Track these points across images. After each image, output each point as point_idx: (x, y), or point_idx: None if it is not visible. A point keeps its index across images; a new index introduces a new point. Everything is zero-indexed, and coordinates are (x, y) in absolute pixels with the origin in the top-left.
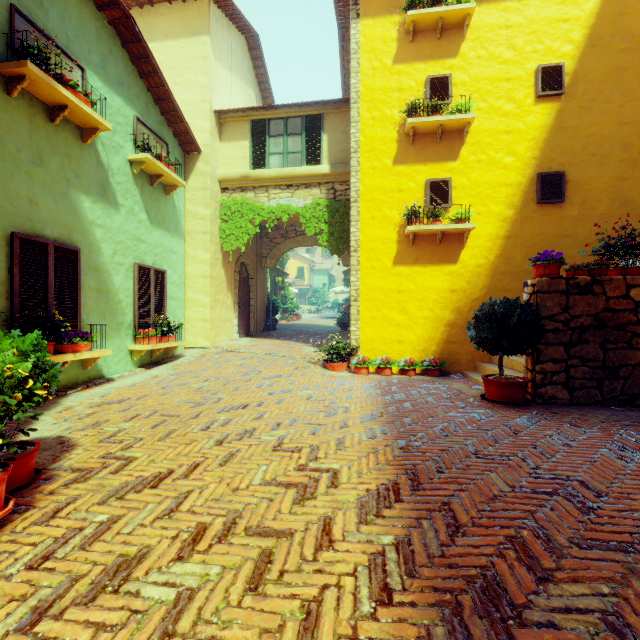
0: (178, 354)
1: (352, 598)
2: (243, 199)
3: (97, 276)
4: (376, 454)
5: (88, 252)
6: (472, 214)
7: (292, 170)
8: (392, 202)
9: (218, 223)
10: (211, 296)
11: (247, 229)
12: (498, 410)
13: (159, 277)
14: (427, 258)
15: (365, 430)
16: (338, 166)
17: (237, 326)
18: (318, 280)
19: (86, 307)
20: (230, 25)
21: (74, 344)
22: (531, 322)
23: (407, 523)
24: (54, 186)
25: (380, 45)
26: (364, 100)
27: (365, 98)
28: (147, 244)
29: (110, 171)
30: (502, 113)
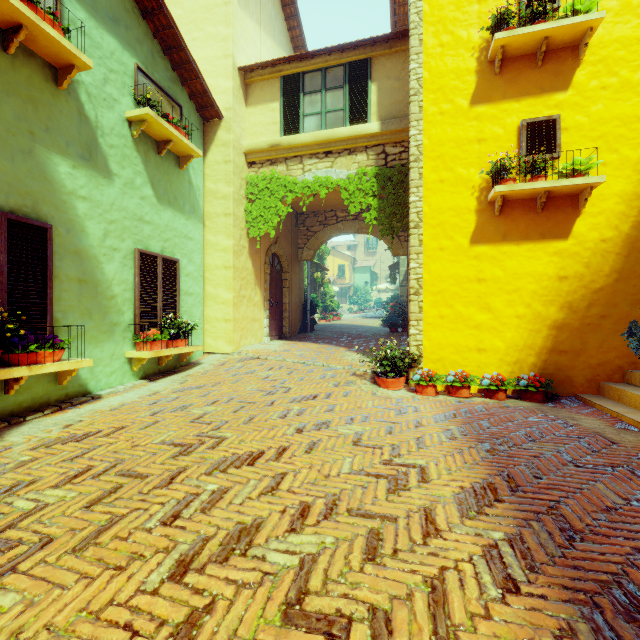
0: (195, 361)
1: None
2: (272, 173)
3: (79, 263)
4: None
5: (65, 231)
6: (597, 163)
7: (332, 132)
8: (469, 157)
9: (243, 204)
10: (234, 291)
11: (277, 209)
12: None
13: (169, 267)
14: (521, 232)
15: (480, 549)
16: (391, 122)
17: (267, 327)
18: (360, 278)
19: (62, 303)
20: None
21: (32, 353)
22: None
23: None
24: (10, 139)
25: None
26: (428, 22)
27: (430, 19)
28: (153, 226)
29: (99, 129)
30: None
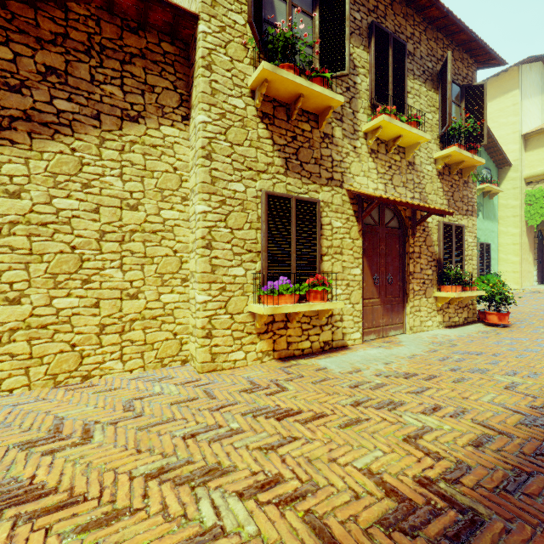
0: None
1: None
2: None
3: None
4: None
5: None
6: None
7: None
8: None
9: (523, 207)
10: (519, 256)
11: None
12: None
13: (487, 248)
14: None
15: None
16: None
17: (535, 276)
18: None
19: None
20: (530, 65)
21: None
22: None
23: None
24: None
25: None
26: None
27: None
28: (481, 230)
29: None
30: None
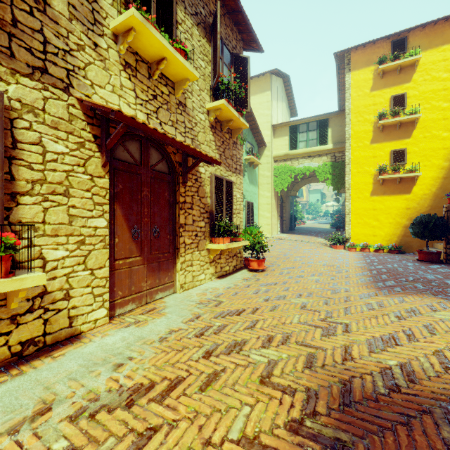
0: None
1: (356, 281)
2: (285, 165)
3: None
4: (361, 268)
5: None
6: (419, 167)
7: (311, 149)
8: (369, 163)
9: (273, 178)
10: (271, 213)
11: (287, 180)
12: (422, 263)
13: (252, 206)
14: (391, 191)
15: (356, 264)
16: (337, 144)
17: (279, 227)
18: (313, 197)
19: None
20: (276, 78)
21: None
22: (442, 225)
23: (371, 276)
24: None
25: (362, 83)
26: (353, 112)
27: (354, 111)
28: (248, 192)
29: None
30: (441, 109)
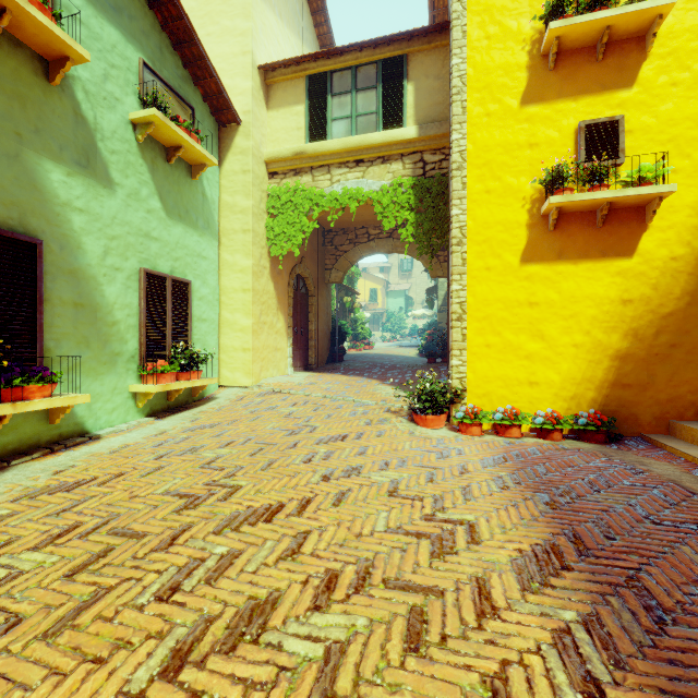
0: (209, 395)
1: None
2: (297, 185)
3: (75, 284)
4: None
5: (59, 248)
6: (668, 169)
7: (363, 138)
8: (519, 164)
9: (264, 219)
10: (254, 317)
11: (302, 225)
12: None
13: (180, 290)
14: (579, 250)
15: (549, 634)
16: (429, 126)
17: (291, 357)
18: (393, 303)
19: (55, 330)
20: None
21: (17, 388)
22: None
23: None
24: None
25: None
26: (473, 11)
27: (475, 8)
28: (161, 243)
29: (99, 132)
30: None
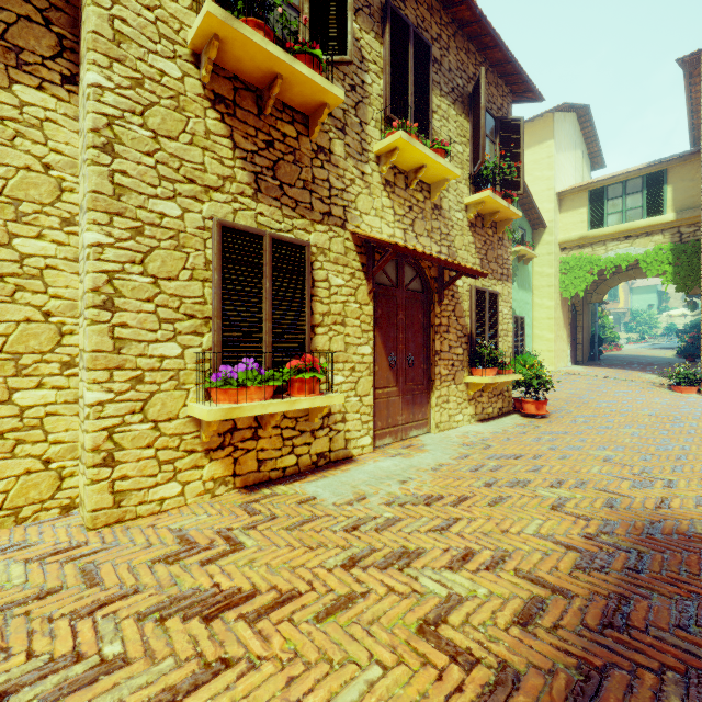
0: None
1: None
2: (581, 255)
3: None
4: None
5: None
6: None
7: (631, 224)
8: None
9: (558, 276)
10: (554, 333)
11: (585, 278)
12: None
13: (522, 322)
14: None
15: None
16: (685, 212)
17: (569, 356)
18: (640, 300)
19: None
20: (565, 115)
21: None
22: None
23: None
24: None
25: None
26: None
27: None
28: (516, 301)
29: None
30: None
